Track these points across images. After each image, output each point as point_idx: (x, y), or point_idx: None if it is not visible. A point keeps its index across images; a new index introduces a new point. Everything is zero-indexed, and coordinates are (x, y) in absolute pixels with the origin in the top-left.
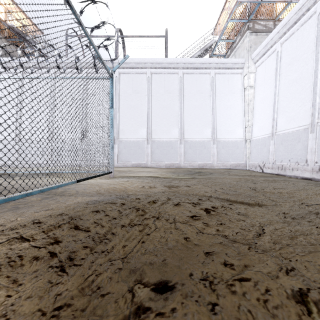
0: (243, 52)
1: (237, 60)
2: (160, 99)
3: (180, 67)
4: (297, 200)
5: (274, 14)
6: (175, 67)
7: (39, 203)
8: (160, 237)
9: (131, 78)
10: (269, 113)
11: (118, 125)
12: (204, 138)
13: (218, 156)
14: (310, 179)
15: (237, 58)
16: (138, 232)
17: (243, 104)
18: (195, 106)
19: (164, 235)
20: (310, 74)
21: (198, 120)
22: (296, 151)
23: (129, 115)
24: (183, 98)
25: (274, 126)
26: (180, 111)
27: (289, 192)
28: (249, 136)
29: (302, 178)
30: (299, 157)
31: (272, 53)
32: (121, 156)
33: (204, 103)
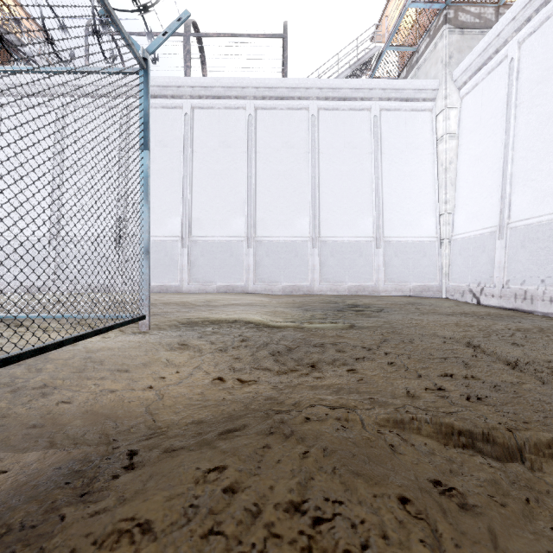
0: (435, 68)
1: (424, 84)
2: (272, 160)
3: (313, 97)
4: None
5: None
6: (303, 97)
7: None
8: None
9: (216, 118)
10: (492, 186)
11: (189, 210)
12: (360, 236)
13: (387, 272)
14: None
15: (423, 80)
16: None
17: (435, 169)
18: (341, 174)
19: None
20: None
21: (347, 201)
22: None
23: (211, 190)
24: (318, 157)
25: (505, 210)
26: (313, 183)
27: None
28: (448, 232)
29: None
30: None
31: (498, 64)
32: (195, 272)
33: (360, 167)
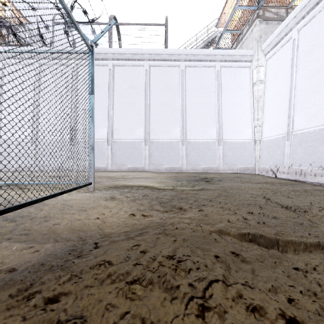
0: (252, 43)
1: (245, 52)
2: (159, 95)
3: (182, 59)
4: None
5: (287, 1)
6: (176, 59)
7: None
8: None
9: (127, 71)
10: (283, 110)
11: (112, 124)
12: (209, 139)
13: (224, 159)
14: None
15: (245, 50)
16: None
17: (251, 101)
18: (198, 103)
19: None
20: None
21: (202, 119)
22: (320, 154)
23: (124, 112)
24: (185, 94)
25: (290, 124)
26: (182, 109)
27: None
28: (259, 136)
29: None
30: (323, 160)
31: (287, 42)
32: (115, 159)
33: (209, 99)
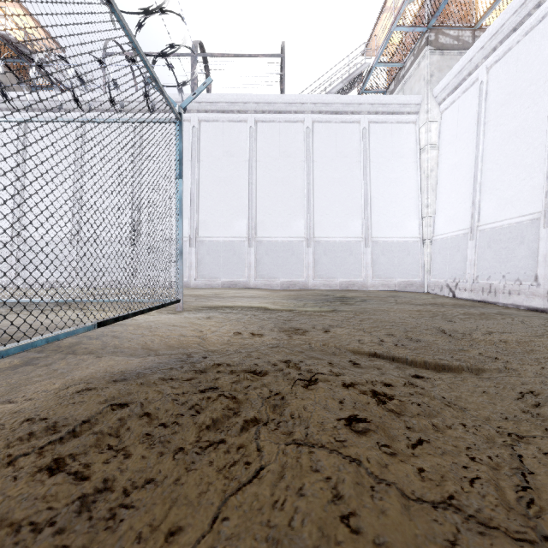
0: (419, 84)
1: (408, 99)
2: (271, 168)
3: (308, 111)
4: (545, 360)
5: (473, 18)
6: (299, 111)
7: (8, 376)
8: (273, 504)
9: (220, 130)
10: (465, 193)
11: (196, 214)
12: (350, 237)
13: (375, 269)
14: (543, 310)
15: (407, 96)
16: (214, 476)
17: (418, 176)
18: (333, 180)
19: (282, 498)
20: (543, 121)
21: (339, 205)
22: (517, 260)
23: (216, 195)
24: (313, 165)
25: (475, 215)
26: (308, 189)
27: (521, 340)
28: (430, 233)
29: (528, 309)
30: (522, 270)
31: (471, 85)
32: (202, 269)
33: (350, 174)
